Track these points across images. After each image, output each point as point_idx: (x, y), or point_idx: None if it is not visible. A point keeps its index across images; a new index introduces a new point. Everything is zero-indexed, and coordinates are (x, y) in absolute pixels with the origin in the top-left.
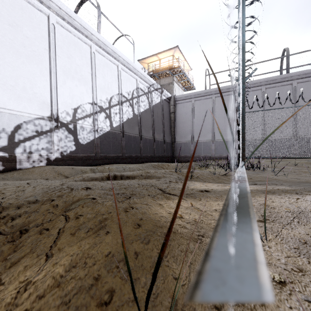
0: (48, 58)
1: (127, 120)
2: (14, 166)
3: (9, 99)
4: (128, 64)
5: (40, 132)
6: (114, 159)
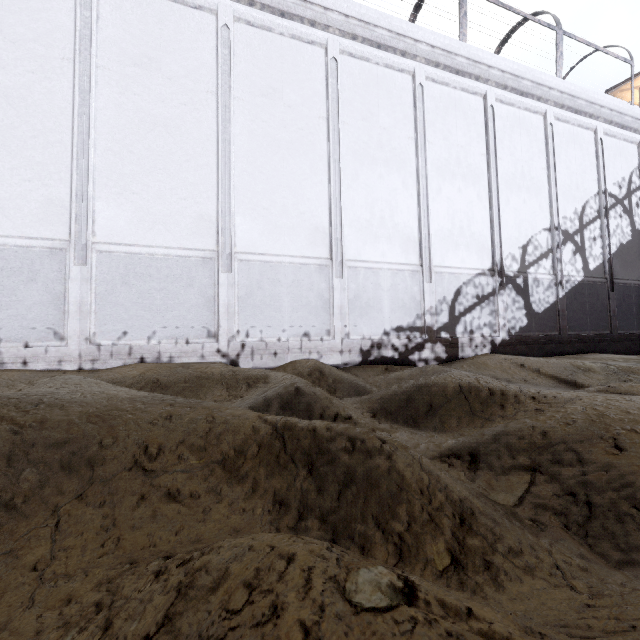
0: (485, 169)
1: (618, 249)
2: (456, 354)
3: (447, 251)
4: (619, 116)
5: (481, 297)
6: (594, 342)
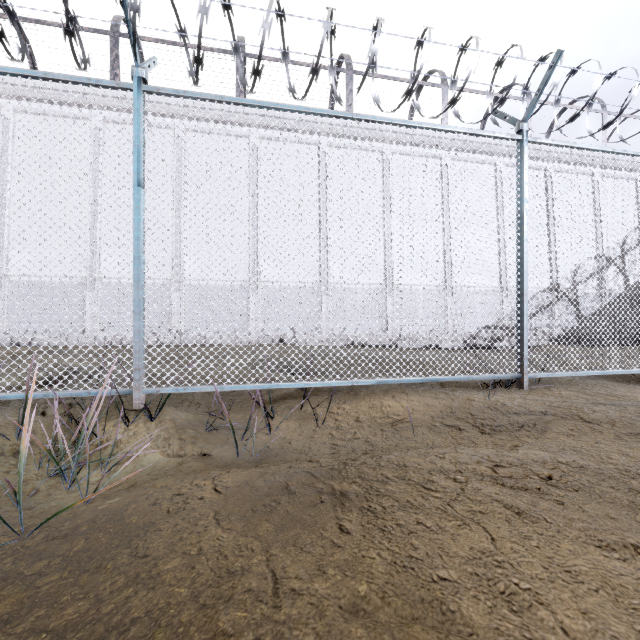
0: (545, 219)
1: None
2: None
3: None
4: None
5: (542, 306)
6: (632, 338)
